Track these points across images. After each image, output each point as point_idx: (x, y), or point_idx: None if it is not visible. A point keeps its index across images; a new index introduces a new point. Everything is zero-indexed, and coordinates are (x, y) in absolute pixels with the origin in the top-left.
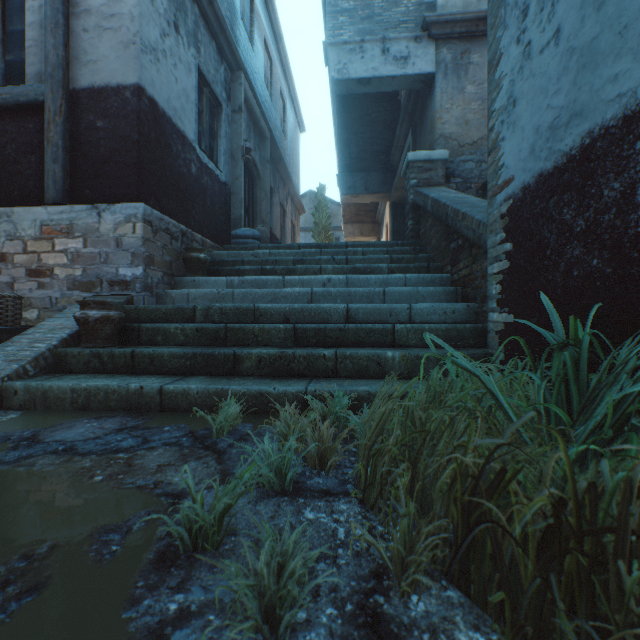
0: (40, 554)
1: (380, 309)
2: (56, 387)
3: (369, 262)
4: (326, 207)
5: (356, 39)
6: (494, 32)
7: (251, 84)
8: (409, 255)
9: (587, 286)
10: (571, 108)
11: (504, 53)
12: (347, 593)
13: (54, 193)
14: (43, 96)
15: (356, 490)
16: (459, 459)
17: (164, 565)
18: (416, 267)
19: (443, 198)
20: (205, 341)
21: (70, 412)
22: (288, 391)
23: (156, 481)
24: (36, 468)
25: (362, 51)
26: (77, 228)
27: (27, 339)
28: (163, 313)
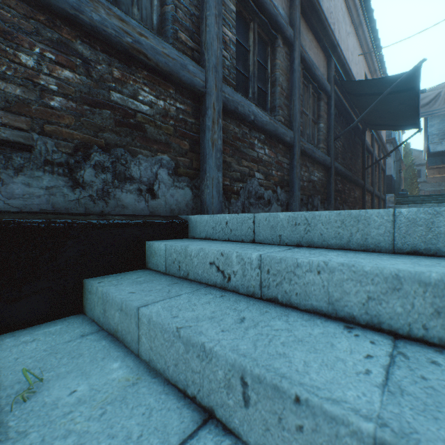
0: None
1: None
2: None
3: (443, 200)
4: (410, 154)
5: (438, 141)
6: None
7: (399, 150)
8: None
9: None
10: None
11: None
12: None
13: None
14: None
15: None
16: None
17: None
18: None
19: None
20: None
21: None
22: None
23: None
24: None
25: (440, 144)
26: None
27: None
28: None
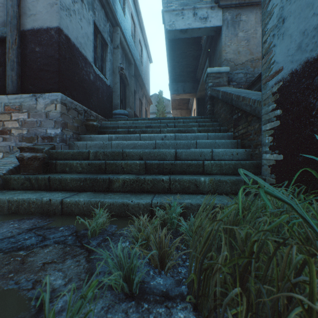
0: None
1: (194, 152)
2: None
3: (187, 127)
4: (163, 102)
5: (179, 8)
6: None
7: (123, 34)
8: (209, 123)
9: None
10: None
11: None
12: None
13: (12, 88)
14: (6, 34)
15: (190, 296)
16: (309, 304)
17: None
18: (213, 129)
19: (229, 90)
20: (93, 171)
21: (6, 215)
22: (140, 203)
23: (35, 281)
24: None
25: (182, 14)
26: (24, 107)
27: None
28: (71, 154)
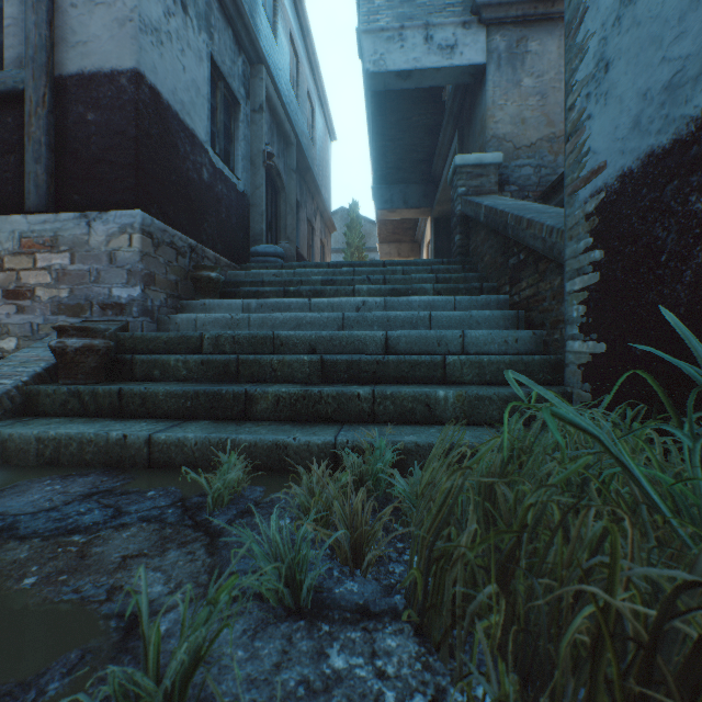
0: None
1: (426, 337)
2: (17, 435)
3: (411, 283)
4: (359, 226)
5: (395, 25)
6: None
7: (274, 80)
8: (458, 274)
9: None
10: None
11: (591, 6)
12: None
13: (36, 199)
14: (23, 84)
15: (410, 610)
16: (606, 598)
17: None
18: (467, 288)
19: (500, 205)
20: (212, 376)
21: (33, 468)
22: (312, 442)
23: (112, 587)
24: None
25: (402, 39)
26: (63, 241)
27: None
28: (164, 342)
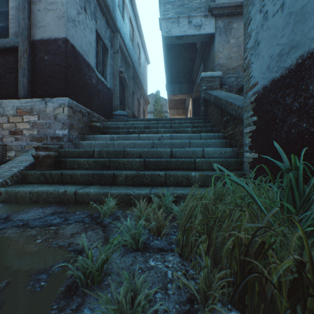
0: (0, 287)
1: (188, 151)
2: (21, 191)
3: (182, 127)
4: (160, 101)
5: (175, 16)
6: (247, 8)
7: (123, 39)
8: (202, 124)
9: (300, 138)
10: (290, 44)
11: (252, 18)
12: (174, 313)
13: (23, 92)
14: (17, 44)
15: (177, 248)
16: (237, 234)
17: (69, 294)
18: (205, 130)
19: (219, 95)
20: (99, 167)
21: (28, 204)
22: (141, 193)
23: (69, 242)
24: (6, 235)
25: (178, 22)
26: (34, 110)
27: (8, 166)
28: (78, 153)
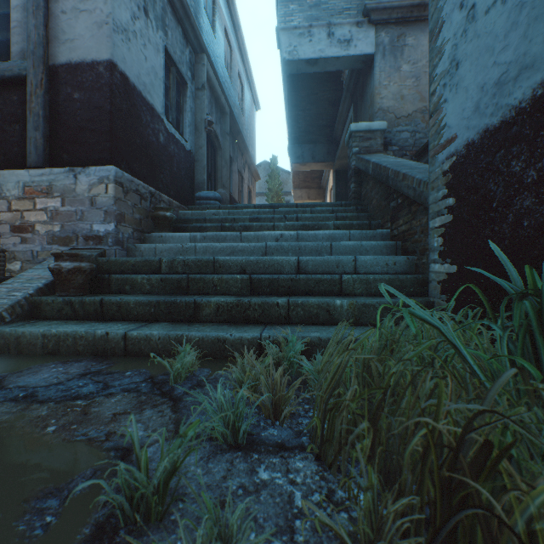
0: None
1: (328, 261)
2: (28, 333)
3: (317, 220)
4: (278, 175)
5: (305, 24)
6: (436, 2)
7: (213, 65)
8: (352, 214)
9: (540, 236)
10: (521, 61)
11: (446, 20)
12: None
13: (35, 158)
14: (26, 71)
15: (312, 445)
16: (432, 424)
17: None
18: (359, 224)
19: (383, 162)
20: (169, 290)
21: (40, 356)
22: (244, 337)
23: (108, 432)
24: None
25: (310, 35)
26: (56, 189)
27: (6, 288)
28: (132, 265)
